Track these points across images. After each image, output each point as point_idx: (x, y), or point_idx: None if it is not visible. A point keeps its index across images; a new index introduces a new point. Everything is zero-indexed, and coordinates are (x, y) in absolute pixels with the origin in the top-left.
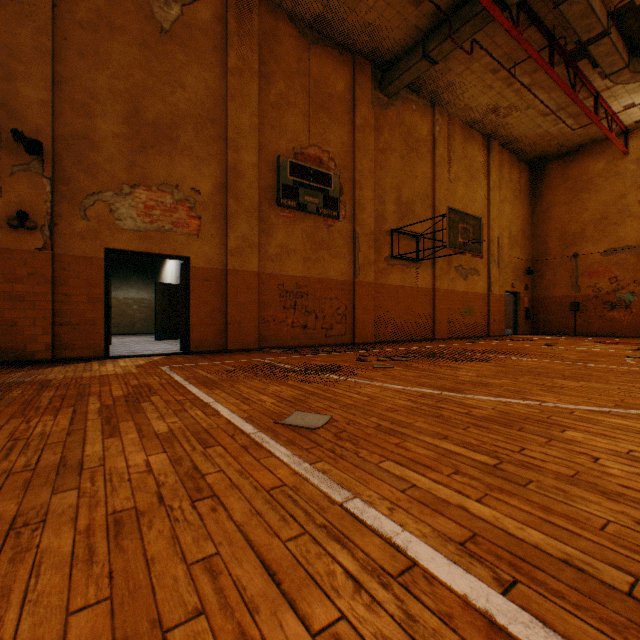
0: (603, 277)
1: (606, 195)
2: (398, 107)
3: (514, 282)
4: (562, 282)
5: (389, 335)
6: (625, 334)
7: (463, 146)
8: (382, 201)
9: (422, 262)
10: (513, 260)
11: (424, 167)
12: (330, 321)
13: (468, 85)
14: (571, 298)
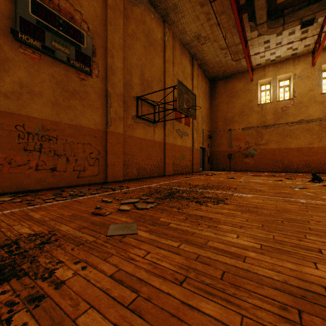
0: (242, 141)
1: (244, 100)
2: (142, 10)
3: (203, 142)
4: (224, 143)
5: (135, 174)
6: (252, 170)
7: (180, 57)
8: (130, 73)
9: (157, 124)
10: (203, 130)
11: (159, 60)
12: (83, 164)
13: (186, 11)
14: (228, 151)
